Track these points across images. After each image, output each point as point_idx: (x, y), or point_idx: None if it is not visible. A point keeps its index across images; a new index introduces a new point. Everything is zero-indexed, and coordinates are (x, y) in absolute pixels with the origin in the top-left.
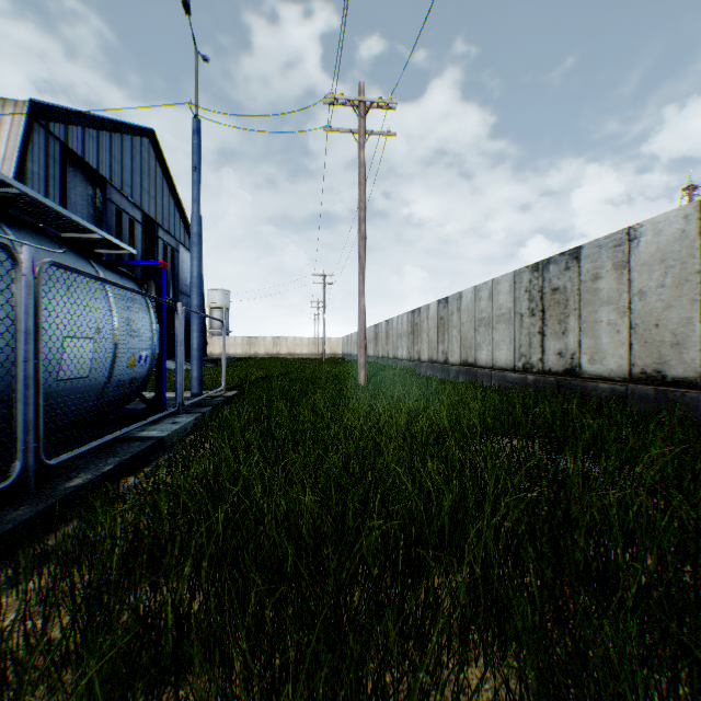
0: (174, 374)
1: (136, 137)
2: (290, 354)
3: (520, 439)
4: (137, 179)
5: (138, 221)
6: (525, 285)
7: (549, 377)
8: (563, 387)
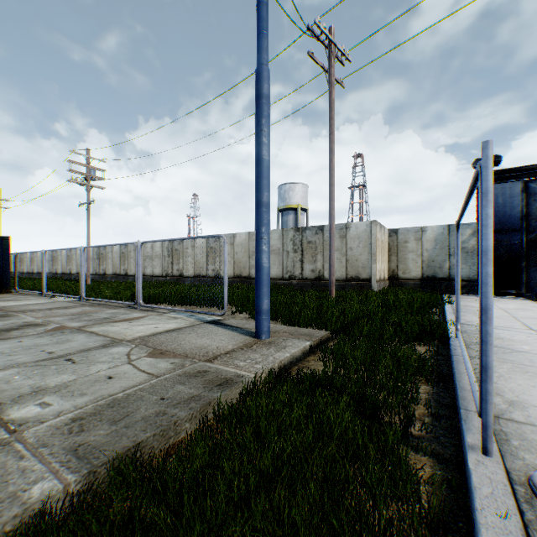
0: None
1: None
2: None
3: None
4: None
5: None
6: (51, 254)
7: (55, 274)
8: (56, 276)
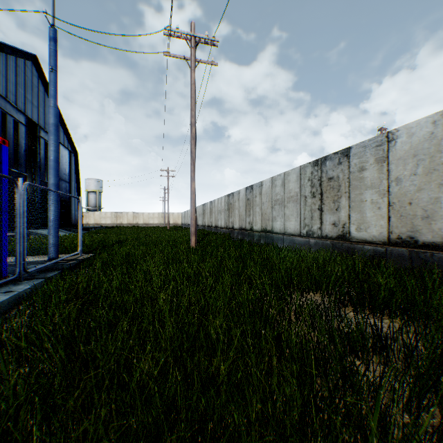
0: (46, 240)
1: (20, 58)
2: (146, 224)
3: (320, 294)
4: (21, 90)
5: (22, 123)
6: (308, 175)
7: (326, 240)
8: (337, 248)
